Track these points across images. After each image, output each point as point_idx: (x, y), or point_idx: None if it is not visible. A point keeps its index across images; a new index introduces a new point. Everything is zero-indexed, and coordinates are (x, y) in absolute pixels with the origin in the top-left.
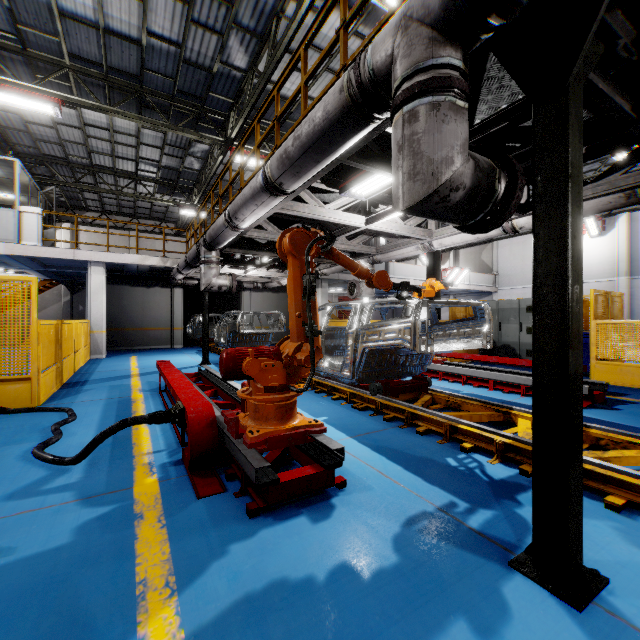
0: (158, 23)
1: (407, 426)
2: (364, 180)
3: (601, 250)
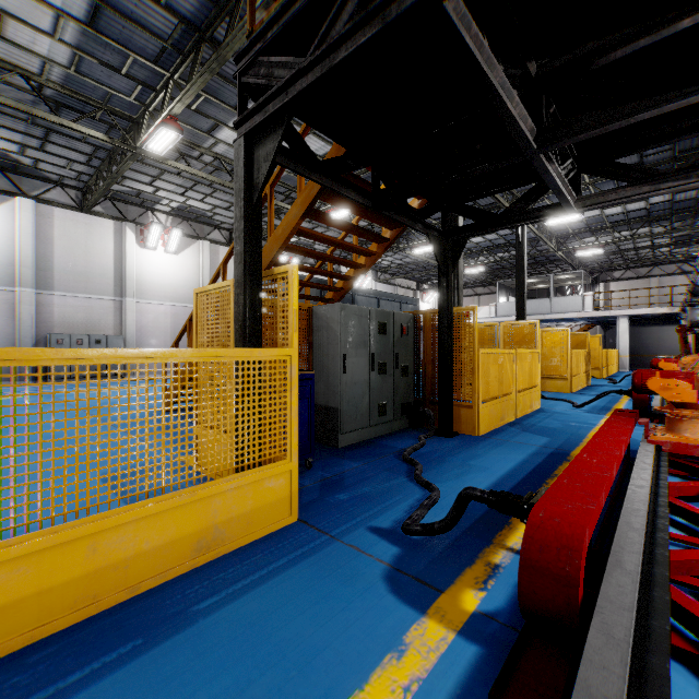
0: (654, 200)
1: None
2: None
3: None
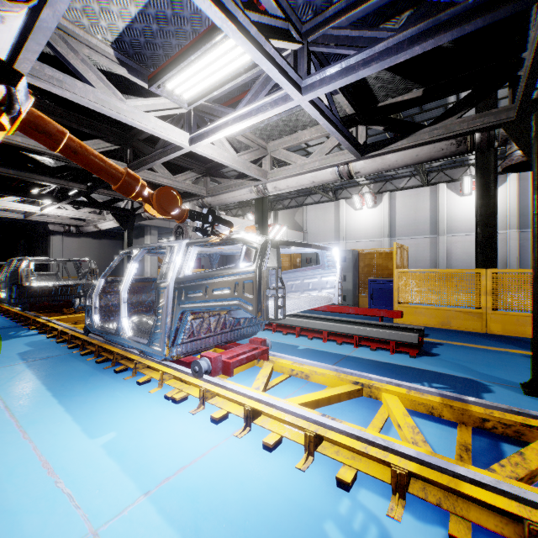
0: None
1: (247, 431)
2: (183, 62)
3: (374, 218)
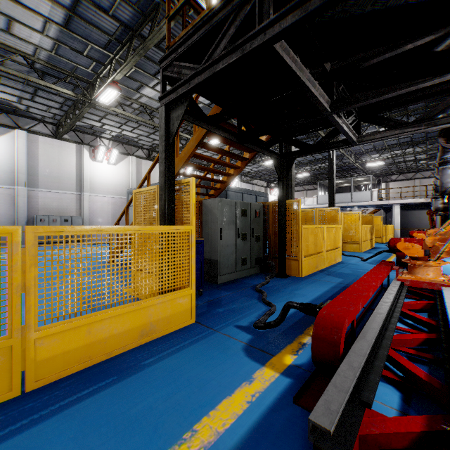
0: None
1: None
2: None
3: None
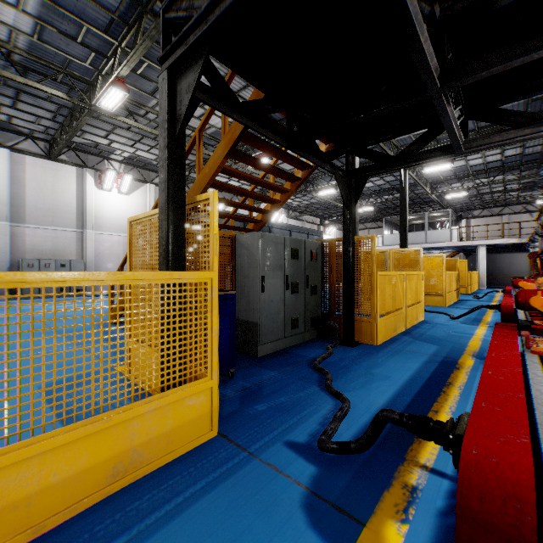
0: (508, 153)
1: None
2: None
3: None
